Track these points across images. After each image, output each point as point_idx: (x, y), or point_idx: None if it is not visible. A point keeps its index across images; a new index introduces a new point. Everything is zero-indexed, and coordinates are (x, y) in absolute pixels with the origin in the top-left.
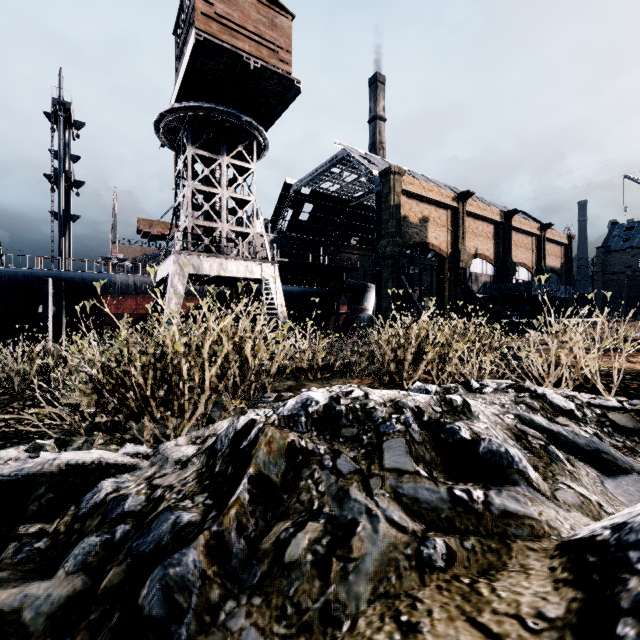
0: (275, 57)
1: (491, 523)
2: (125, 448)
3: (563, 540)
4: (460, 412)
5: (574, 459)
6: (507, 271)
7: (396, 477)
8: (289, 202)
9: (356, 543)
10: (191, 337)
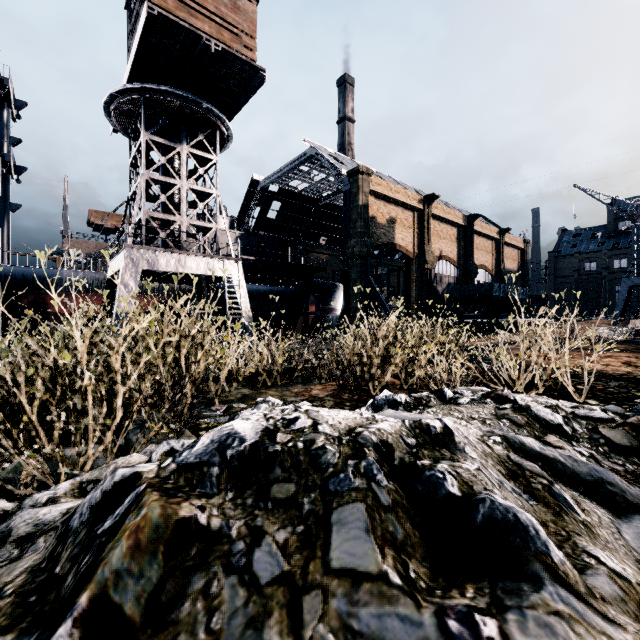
0: (238, 42)
1: None
2: None
3: None
4: (441, 444)
5: (579, 496)
6: (469, 273)
7: (349, 590)
8: (256, 199)
9: None
10: None
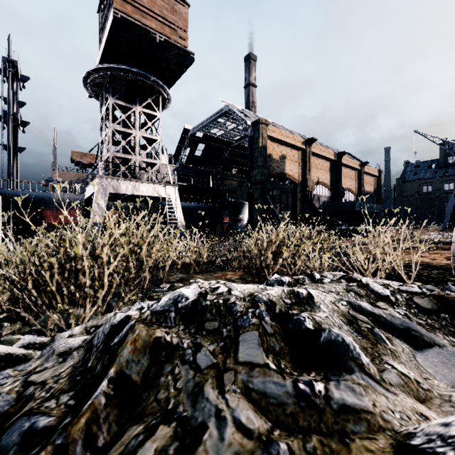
0: (175, 34)
1: (331, 419)
2: (23, 339)
3: (398, 439)
4: (305, 303)
5: (392, 337)
6: (339, 194)
7: (248, 371)
8: (187, 142)
9: (201, 454)
10: (113, 240)
